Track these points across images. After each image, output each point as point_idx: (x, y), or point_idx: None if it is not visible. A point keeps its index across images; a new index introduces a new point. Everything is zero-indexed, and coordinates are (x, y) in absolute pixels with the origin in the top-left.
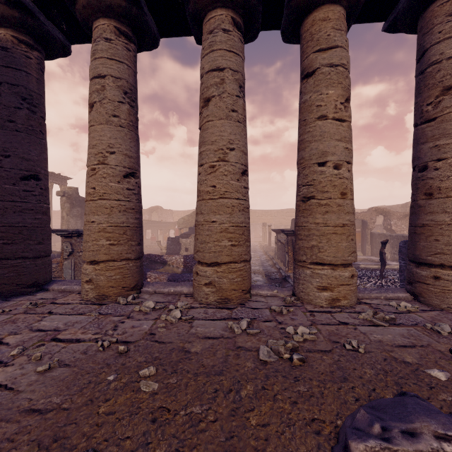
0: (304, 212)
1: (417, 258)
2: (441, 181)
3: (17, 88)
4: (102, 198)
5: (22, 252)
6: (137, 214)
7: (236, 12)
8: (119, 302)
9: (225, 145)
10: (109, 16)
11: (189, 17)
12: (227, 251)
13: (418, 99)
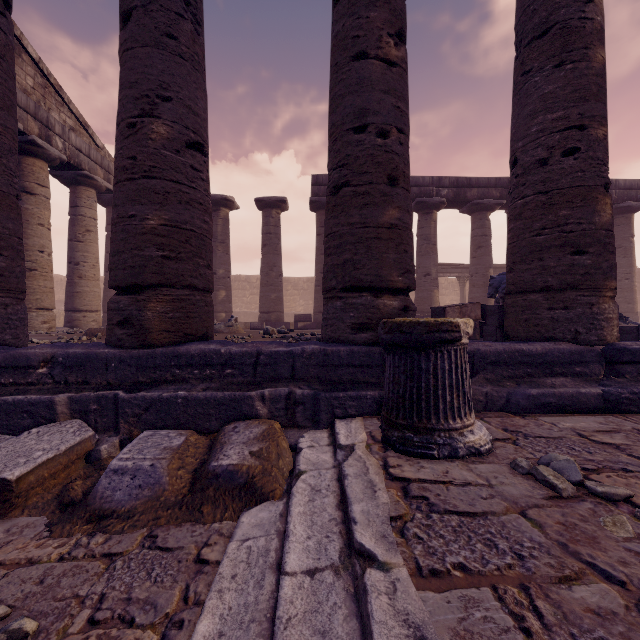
0: (29, 278)
1: (75, 308)
2: (86, 272)
3: None
4: None
5: None
6: None
7: None
8: None
9: None
10: None
11: None
12: None
13: (74, 228)
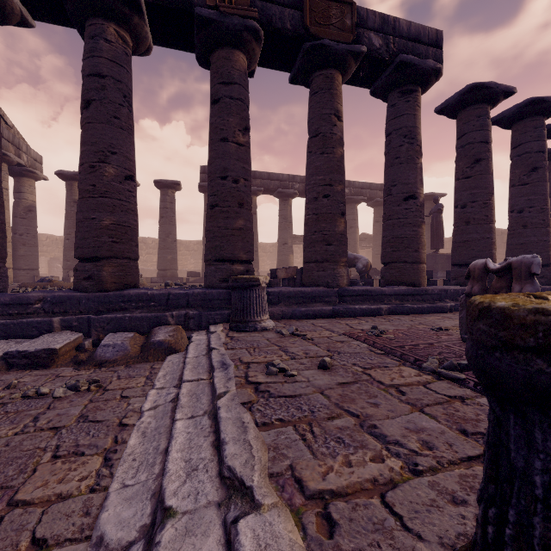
0: None
1: None
2: None
3: None
4: None
5: None
6: None
7: None
8: None
9: None
10: None
11: None
12: None
13: None
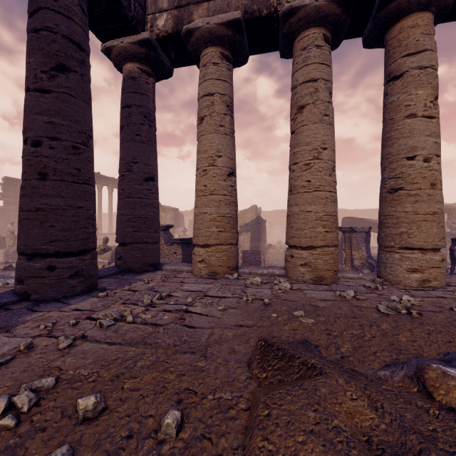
0: (391, 202)
1: None
2: None
3: (141, 109)
4: (212, 194)
5: (146, 238)
6: (236, 207)
7: (327, 29)
8: (228, 278)
9: (319, 146)
10: (217, 44)
11: (282, 37)
12: (322, 237)
13: None
